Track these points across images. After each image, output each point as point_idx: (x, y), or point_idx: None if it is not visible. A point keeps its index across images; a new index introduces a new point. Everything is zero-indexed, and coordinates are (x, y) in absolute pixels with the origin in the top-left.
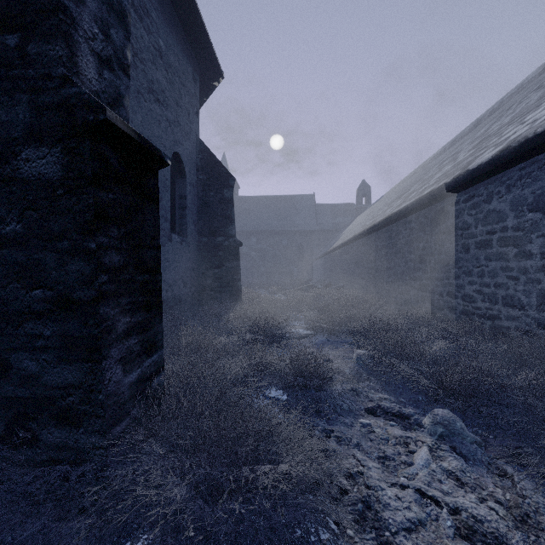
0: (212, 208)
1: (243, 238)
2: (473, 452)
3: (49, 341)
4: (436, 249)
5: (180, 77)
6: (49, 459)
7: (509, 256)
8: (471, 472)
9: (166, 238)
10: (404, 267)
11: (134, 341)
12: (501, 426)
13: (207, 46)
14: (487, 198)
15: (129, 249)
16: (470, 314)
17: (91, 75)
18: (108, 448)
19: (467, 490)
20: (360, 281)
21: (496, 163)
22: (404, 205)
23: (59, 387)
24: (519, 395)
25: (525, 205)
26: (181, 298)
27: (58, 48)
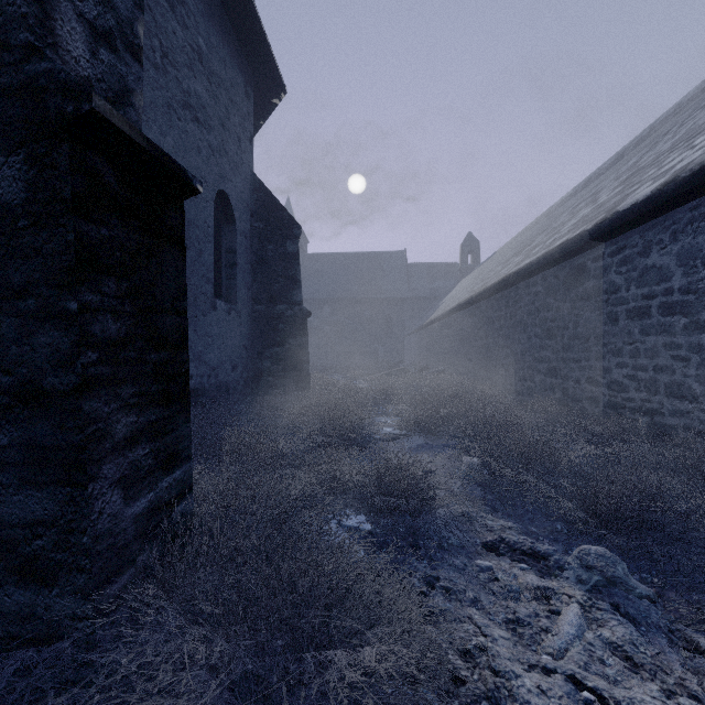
0: (271, 266)
1: (314, 307)
2: (644, 612)
3: (7, 454)
4: (571, 321)
5: (228, 90)
6: (7, 635)
7: (675, 329)
8: (645, 644)
9: (208, 305)
10: (526, 345)
11: (144, 451)
12: (683, 572)
13: (264, 49)
14: (643, 250)
15: (135, 313)
16: (619, 408)
17: (78, 52)
18: (97, 618)
19: (645, 676)
20: (467, 363)
21: (658, 200)
22: (527, 262)
23: (21, 524)
24: (704, 525)
25: (699, 258)
26: (229, 386)
27: (20, 2)
